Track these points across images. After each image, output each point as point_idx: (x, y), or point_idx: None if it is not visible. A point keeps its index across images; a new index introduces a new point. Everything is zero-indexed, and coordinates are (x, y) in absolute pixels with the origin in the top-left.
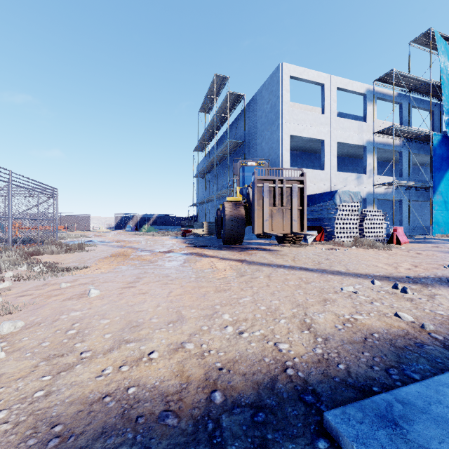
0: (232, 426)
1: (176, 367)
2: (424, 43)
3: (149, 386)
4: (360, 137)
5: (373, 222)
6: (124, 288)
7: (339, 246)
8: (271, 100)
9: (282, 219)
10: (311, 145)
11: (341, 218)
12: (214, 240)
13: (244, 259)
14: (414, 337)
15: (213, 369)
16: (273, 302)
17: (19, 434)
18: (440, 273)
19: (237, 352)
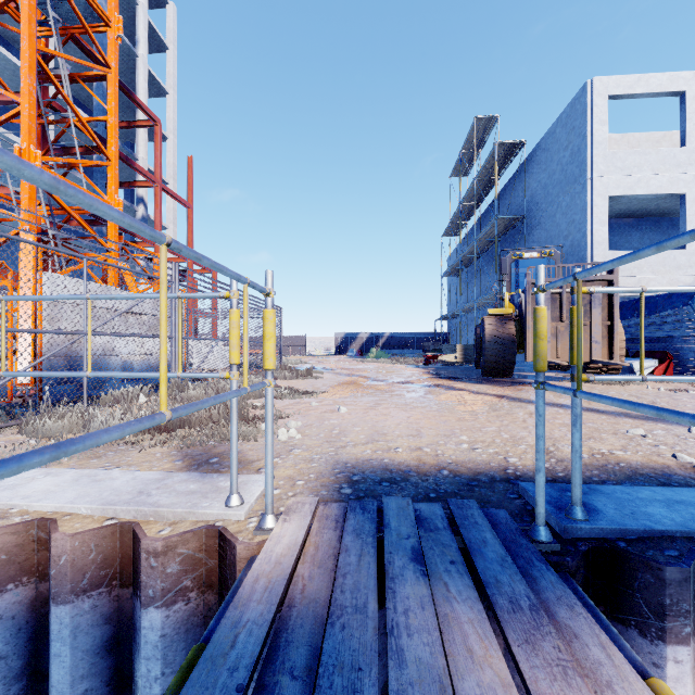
0: (452, 482)
1: (415, 457)
2: None
3: (397, 461)
4: None
5: None
6: (366, 409)
7: None
8: (572, 143)
9: None
10: (660, 204)
11: None
12: (471, 371)
13: (506, 395)
14: (670, 470)
15: (444, 462)
16: (521, 434)
17: (331, 463)
18: None
19: (467, 458)
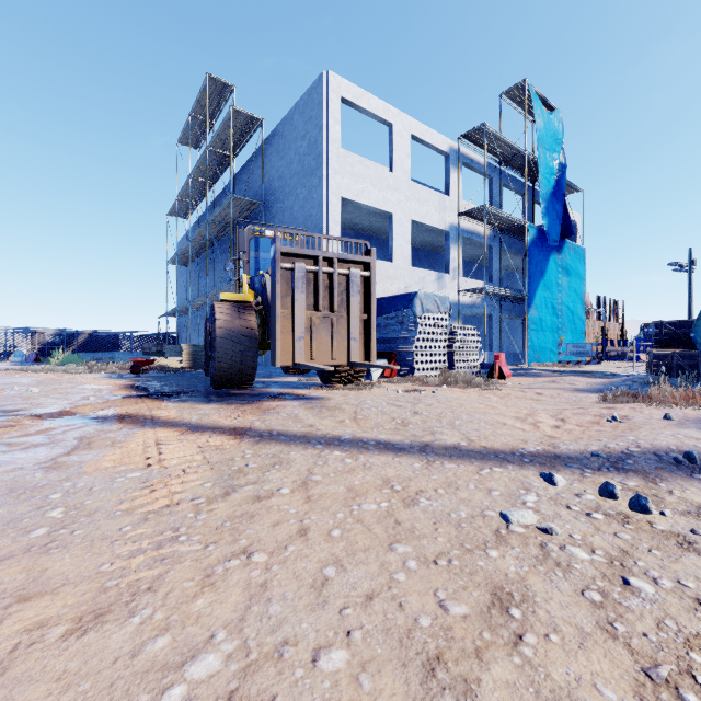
0: None
1: None
2: (517, 100)
3: None
4: (441, 217)
5: (466, 346)
6: None
7: (423, 385)
8: (310, 134)
9: (331, 336)
10: (373, 222)
11: (423, 338)
12: (198, 380)
13: (248, 427)
14: None
15: None
16: (327, 669)
17: None
18: (643, 440)
19: None
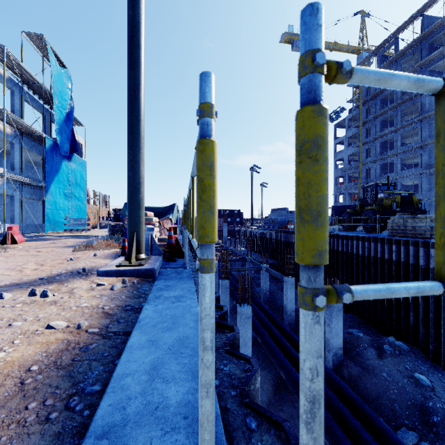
0: None
1: None
2: (37, 44)
3: None
4: None
5: None
6: None
7: None
8: None
9: None
10: None
11: None
12: None
13: None
14: (77, 343)
15: None
16: None
17: None
18: (71, 267)
19: None
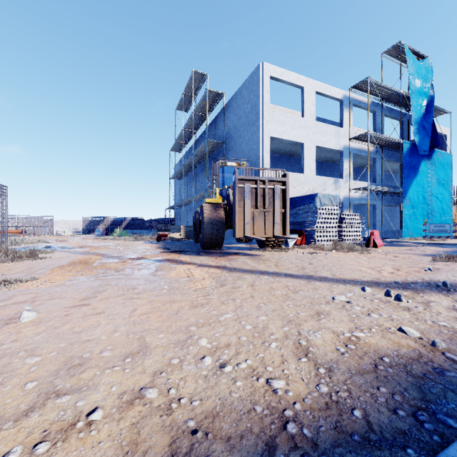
0: None
1: (127, 437)
2: (394, 55)
3: None
4: (337, 142)
5: (351, 226)
6: (73, 307)
7: (320, 250)
8: (252, 100)
9: (264, 222)
10: (291, 148)
11: (321, 221)
12: (192, 245)
13: (224, 266)
14: (429, 359)
15: (183, 433)
16: (260, 319)
17: None
18: (427, 277)
19: (218, 398)
